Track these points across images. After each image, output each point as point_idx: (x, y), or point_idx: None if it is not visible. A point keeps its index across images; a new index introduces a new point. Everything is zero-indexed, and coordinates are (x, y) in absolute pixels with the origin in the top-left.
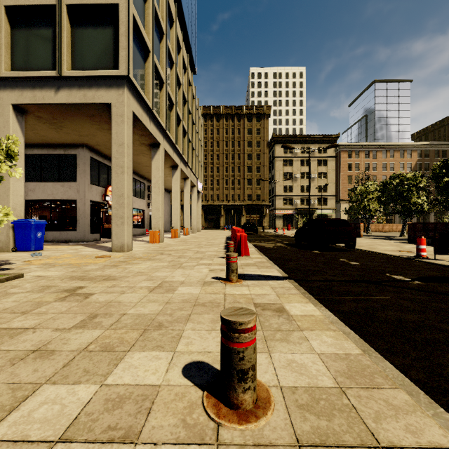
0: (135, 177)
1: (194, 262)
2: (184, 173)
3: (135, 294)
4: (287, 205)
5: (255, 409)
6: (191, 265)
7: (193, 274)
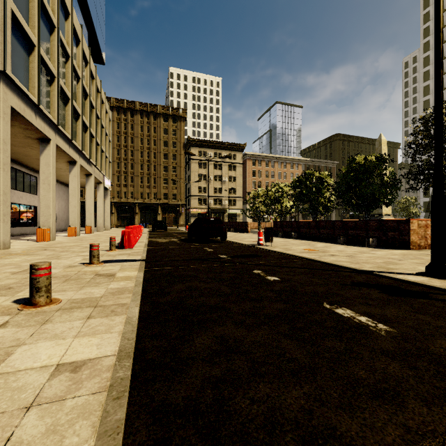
0: (23, 169)
1: (74, 255)
2: (85, 169)
3: None
4: (201, 204)
5: (46, 305)
6: (69, 257)
7: (64, 262)
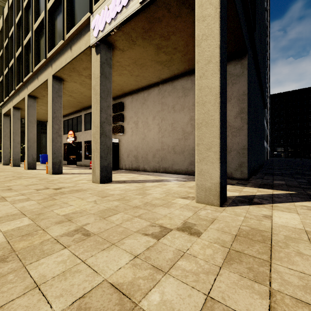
0: None
1: None
2: (39, 88)
3: None
4: None
5: None
6: None
7: None
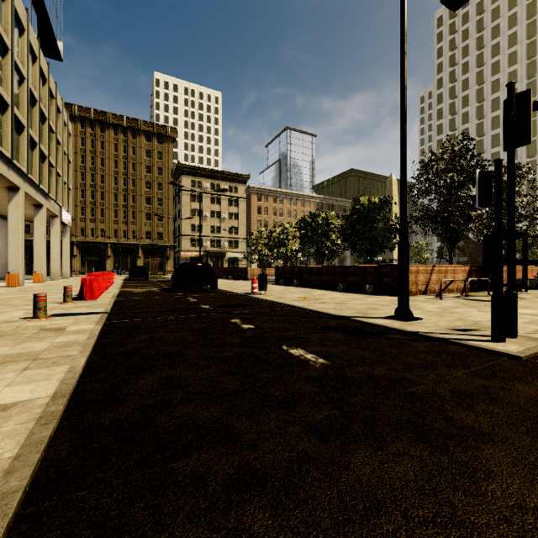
0: None
1: (13, 309)
2: (32, 198)
3: None
4: (195, 246)
5: None
6: (6, 311)
7: None
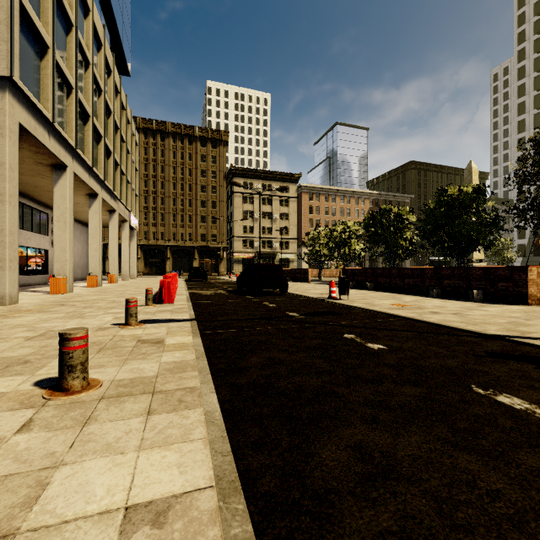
0: (31, 204)
1: (101, 312)
2: (108, 204)
3: (6, 343)
4: (247, 247)
5: (82, 390)
6: (95, 315)
7: (92, 322)
